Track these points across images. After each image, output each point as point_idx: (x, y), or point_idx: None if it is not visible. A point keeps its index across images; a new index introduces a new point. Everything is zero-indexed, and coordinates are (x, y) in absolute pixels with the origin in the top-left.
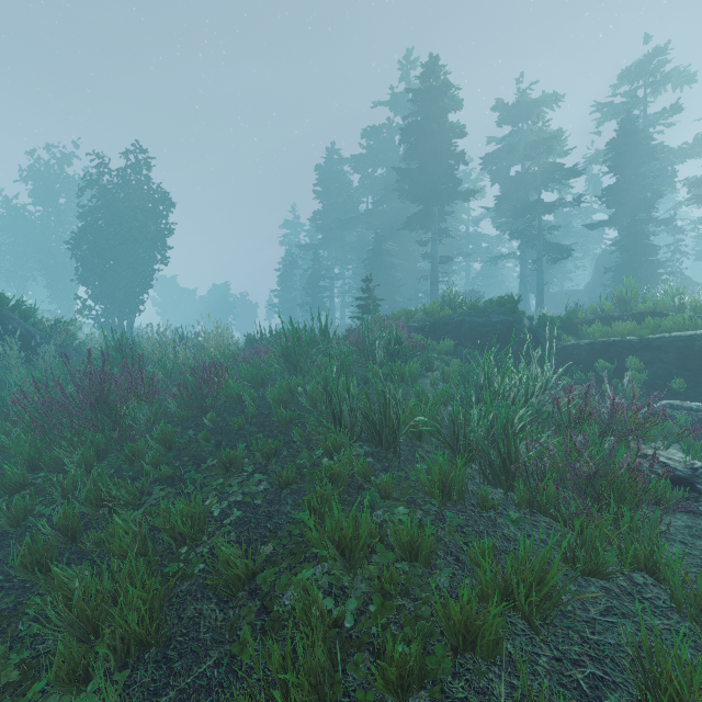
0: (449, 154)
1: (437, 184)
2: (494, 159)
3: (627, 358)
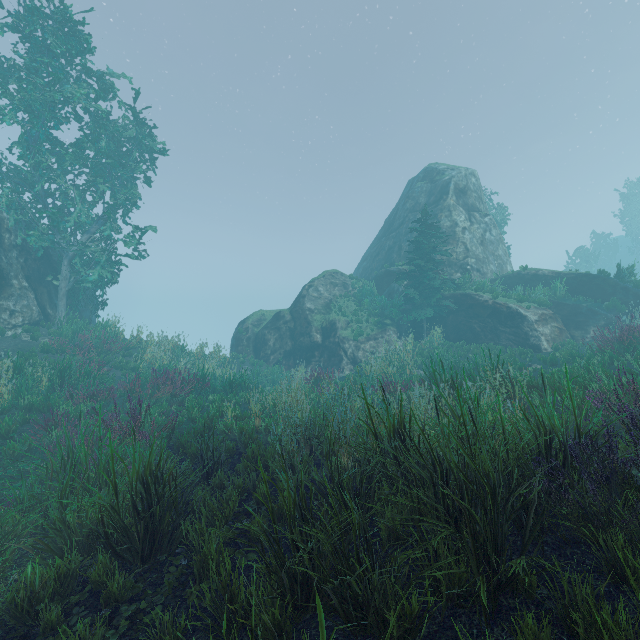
0: None
1: None
2: None
3: None
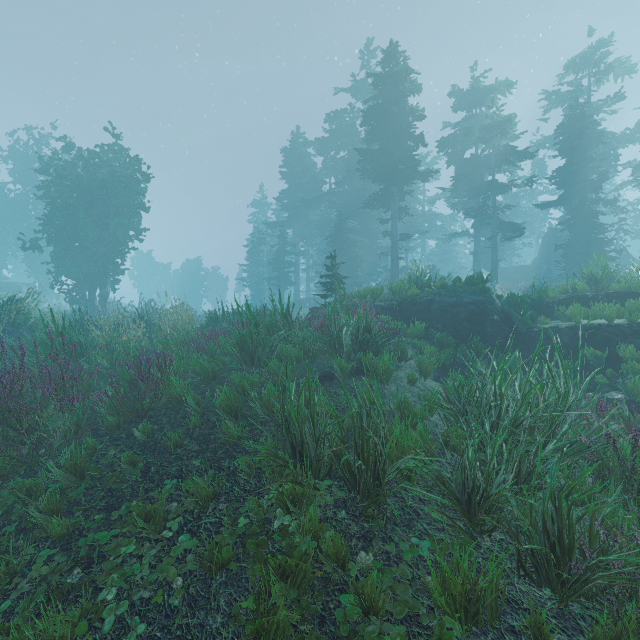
0: (409, 135)
1: (397, 165)
2: (450, 142)
3: (617, 344)
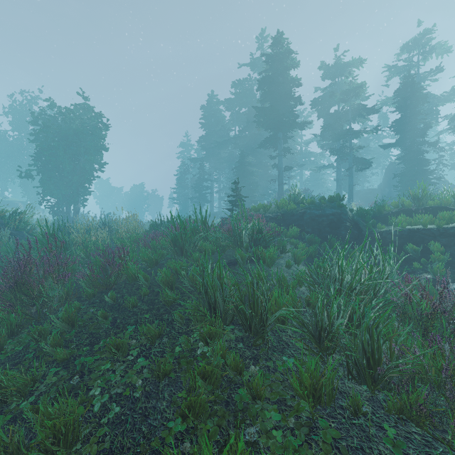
0: (290, 97)
1: (282, 118)
2: (319, 102)
3: (429, 242)
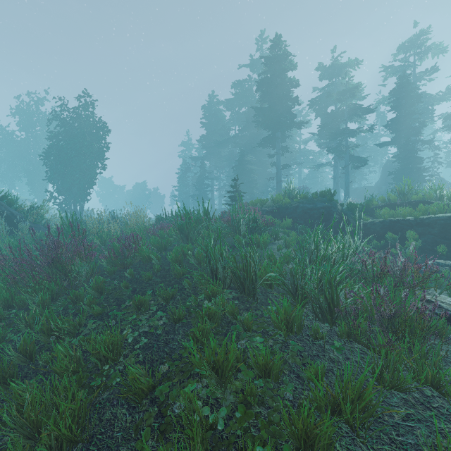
0: (288, 98)
1: (280, 118)
2: (317, 102)
3: (407, 231)
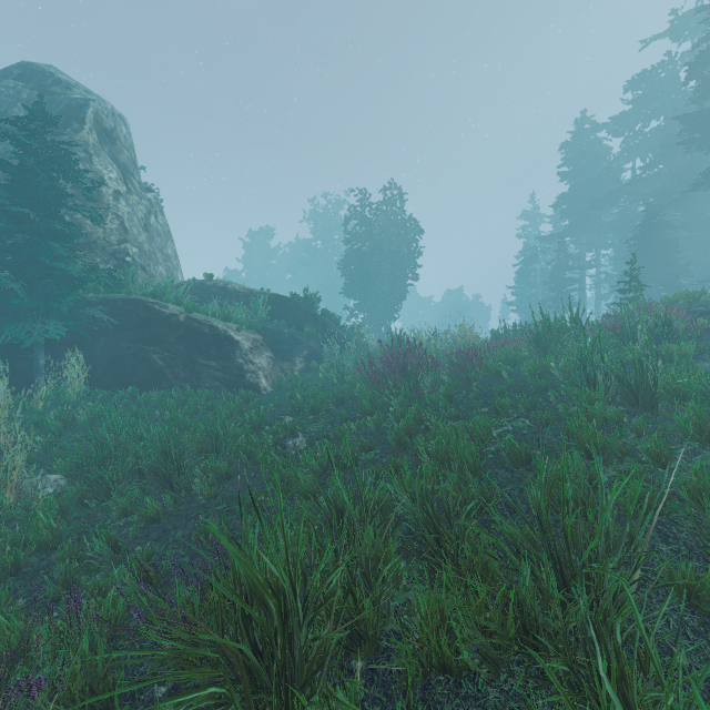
0: None
1: None
2: None
3: None
